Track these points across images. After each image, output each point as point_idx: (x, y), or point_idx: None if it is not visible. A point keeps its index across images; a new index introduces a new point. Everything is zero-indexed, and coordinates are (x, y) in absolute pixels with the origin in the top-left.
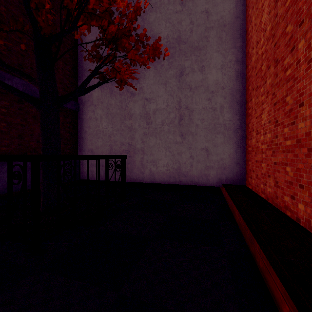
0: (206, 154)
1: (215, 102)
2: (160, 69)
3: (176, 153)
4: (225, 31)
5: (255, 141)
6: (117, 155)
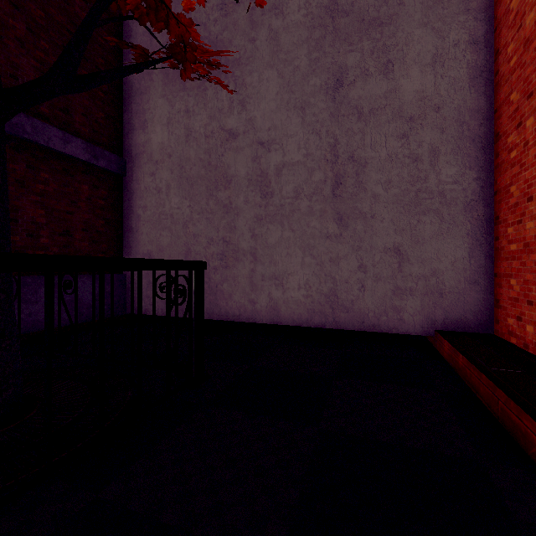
0: (397, 262)
1: (417, 141)
2: (291, 76)
3: (326, 259)
4: None
5: None
6: (173, 260)
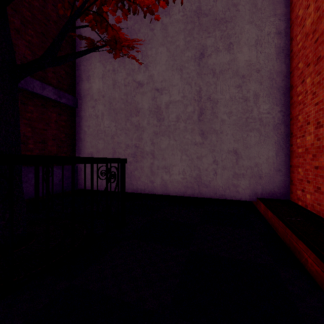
0: (235, 158)
1: (247, 89)
2: (174, 51)
3: (194, 157)
4: None
5: (314, 138)
6: (109, 158)
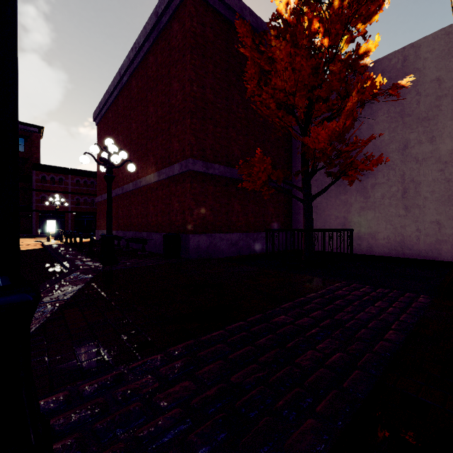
0: (438, 228)
1: (449, 172)
2: (379, 144)
3: (398, 226)
4: None
5: None
6: (348, 229)
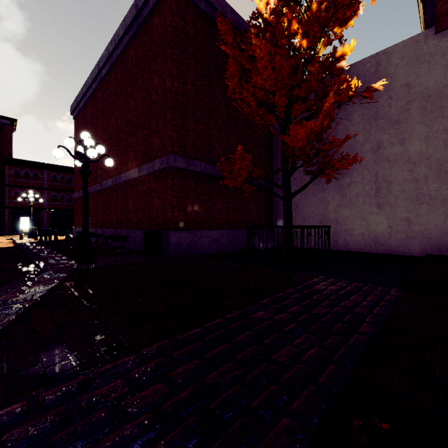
0: (407, 224)
1: (417, 173)
2: (355, 145)
3: (372, 223)
4: (431, 101)
5: None
6: (326, 226)
